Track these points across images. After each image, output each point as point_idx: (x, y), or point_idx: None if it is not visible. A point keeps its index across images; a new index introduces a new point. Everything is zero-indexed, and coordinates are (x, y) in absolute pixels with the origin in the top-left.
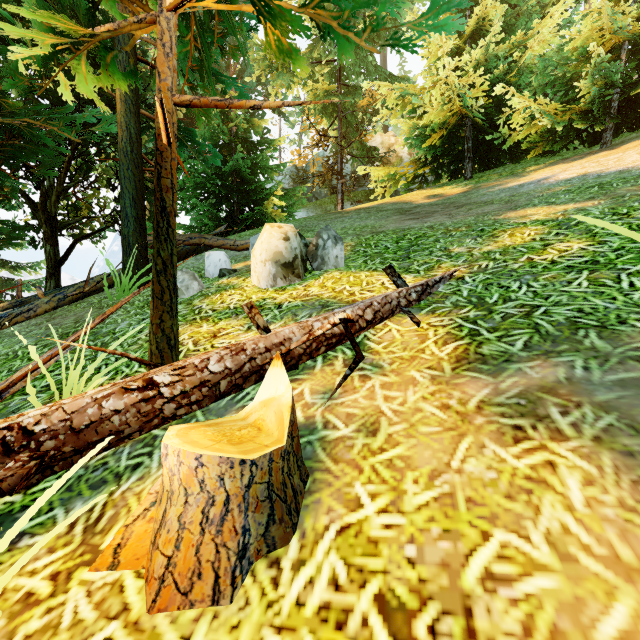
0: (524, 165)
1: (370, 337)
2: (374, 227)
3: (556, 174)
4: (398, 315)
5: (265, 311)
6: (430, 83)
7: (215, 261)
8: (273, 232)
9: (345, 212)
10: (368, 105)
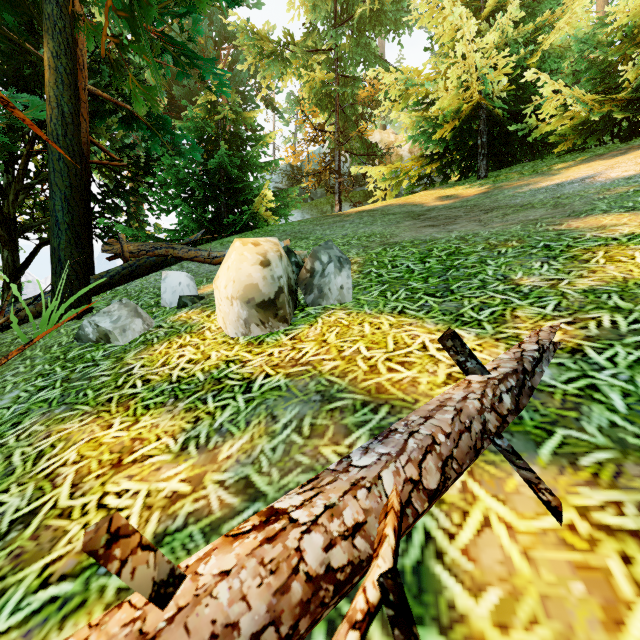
0: (547, 163)
1: (442, 546)
2: (384, 236)
3: (602, 172)
4: (487, 456)
5: (222, 396)
6: (445, 65)
7: (173, 285)
8: (245, 252)
9: (345, 215)
10: (368, 97)
